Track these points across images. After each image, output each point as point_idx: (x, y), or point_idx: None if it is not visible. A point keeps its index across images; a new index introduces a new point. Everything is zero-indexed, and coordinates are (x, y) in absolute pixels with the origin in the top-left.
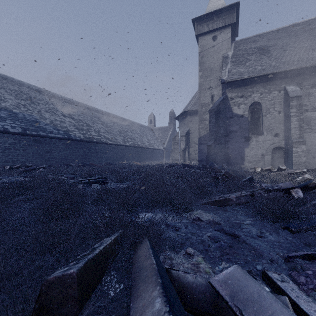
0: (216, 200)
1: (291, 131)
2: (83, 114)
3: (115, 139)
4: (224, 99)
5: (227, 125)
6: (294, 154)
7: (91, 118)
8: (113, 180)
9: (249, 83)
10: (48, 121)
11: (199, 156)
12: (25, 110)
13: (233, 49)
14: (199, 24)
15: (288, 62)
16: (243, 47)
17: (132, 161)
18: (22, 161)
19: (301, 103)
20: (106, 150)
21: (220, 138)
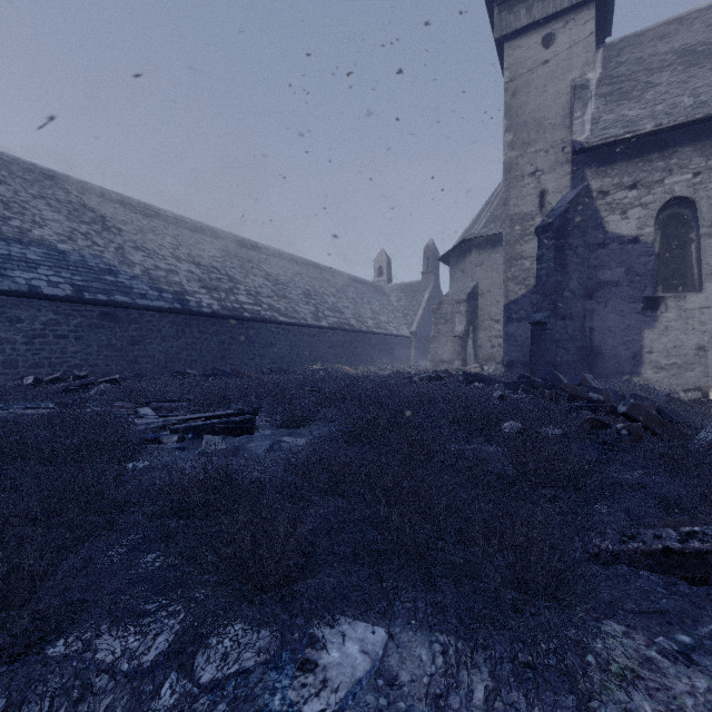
0: (668, 548)
1: None
2: (223, 254)
3: (296, 312)
4: (581, 196)
5: (589, 267)
6: None
7: (240, 264)
8: (272, 422)
9: (657, 145)
10: (139, 271)
11: (505, 353)
12: (87, 245)
13: (602, 63)
14: (506, 9)
15: None
16: (632, 56)
17: (335, 365)
18: (74, 364)
19: None
20: (274, 338)
21: (569, 301)
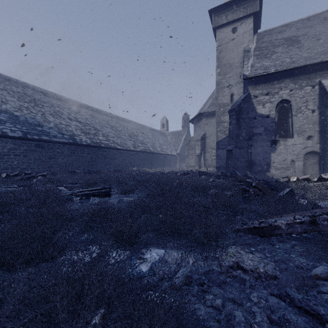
0: (255, 226)
1: None
2: (91, 117)
3: (125, 144)
4: (246, 97)
5: (250, 127)
6: None
7: (99, 122)
8: (118, 192)
9: (276, 78)
10: (52, 125)
11: (216, 162)
12: (27, 113)
13: (256, 41)
14: (217, 15)
15: (323, 53)
16: (268, 39)
17: (143, 168)
18: (23, 167)
19: None
20: (115, 156)
21: (242, 141)
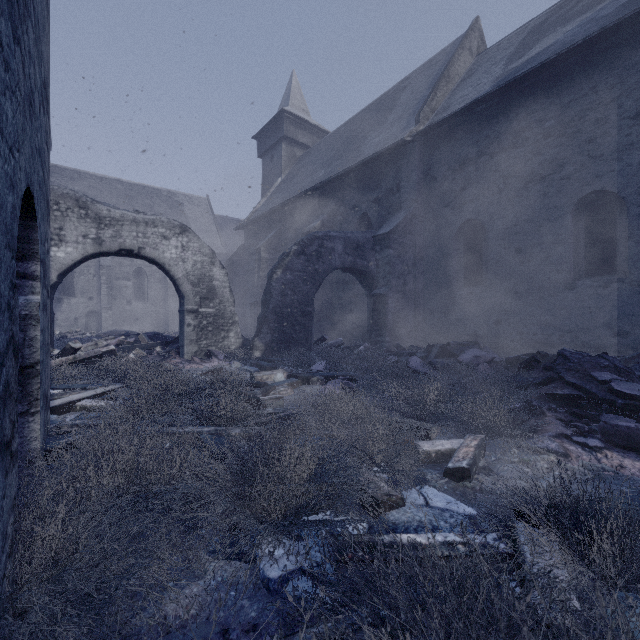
0: None
1: (102, 297)
2: None
3: None
4: None
5: None
6: (103, 318)
7: None
8: None
9: None
10: None
11: None
12: None
13: None
14: None
15: None
16: (57, 181)
17: None
18: None
19: (110, 273)
20: None
21: None
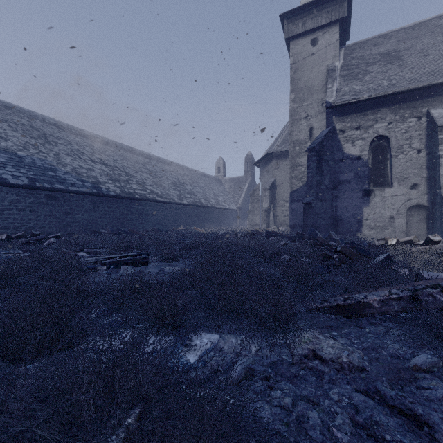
0: (338, 304)
1: (440, 180)
2: (122, 158)
3: (167, 195)
4: (330, 132)
5: (335, 172)
6: None
7: (132, 165)
8: (158, 259)
9: (370, 106)
10: (69, 169)
11: (290, 220)
12: (35, 152)
13: (343, 57)
14: (291, 22)
15: (432, 73)
16: (359, 54)
17: (192, 227)
18: (29, 226)
19: None
20: (154, 210)
21: (324, 191)
